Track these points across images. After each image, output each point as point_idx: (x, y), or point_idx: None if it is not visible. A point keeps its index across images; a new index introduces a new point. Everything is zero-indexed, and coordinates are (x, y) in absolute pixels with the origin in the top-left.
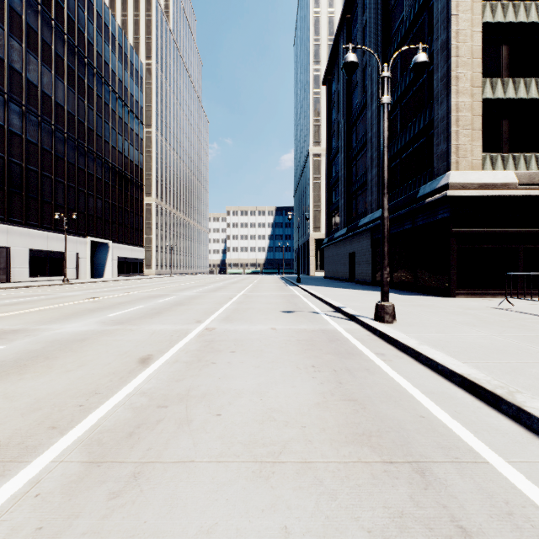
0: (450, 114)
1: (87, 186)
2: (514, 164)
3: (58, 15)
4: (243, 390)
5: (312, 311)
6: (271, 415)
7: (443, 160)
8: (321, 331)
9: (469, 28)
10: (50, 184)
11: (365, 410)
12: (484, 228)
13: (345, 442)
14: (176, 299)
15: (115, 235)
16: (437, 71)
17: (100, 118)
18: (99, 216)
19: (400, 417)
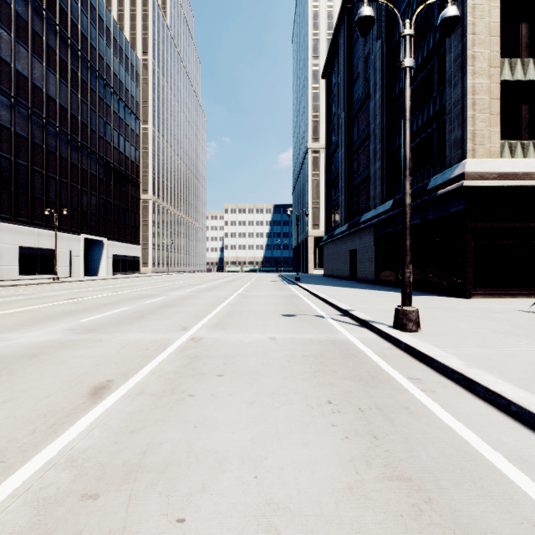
0: (466, 97)
1: (80, 182)
2: None
3: (50, 5)
4: (228, 453)
5: (316, 314)
6: (272, 522)
7: (457, 148)
8: (330, 342)
9: (487, 2)
10: (41, 179)
11: (433, 507)
12: (503, 222)
13: None
14: (166, 299)
15: (110, 232)
16: (450, 51)
17: (94, 112)
18: (94, 213)
19: (500, 527)
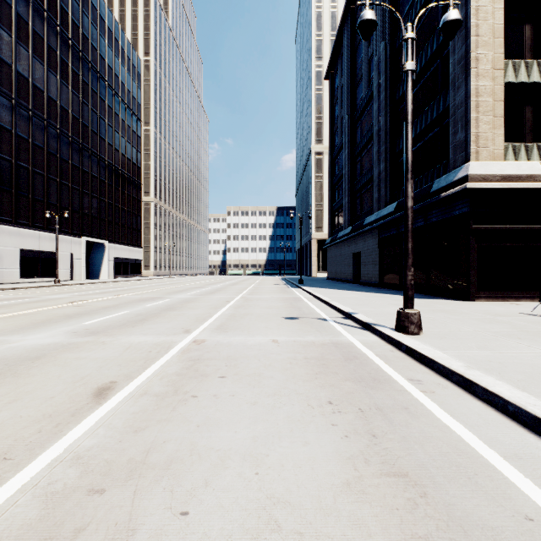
0: (470, 100)
1: (81, 184)
2: (539, 155)
3: (51, 6)
4: (230, 451)
5: (319, 317)
6: (273, 515)
7: (461, 150)
8: (332, 344)
9: (490, 4)
10: (42, 181)
11: (428, 501)
12: (507, 225)
13: None
14: (168, 302)
15: (112, 235)
16: (453, 53)
17: (96, 114)
18: (95, 216)
19: (492, 520)
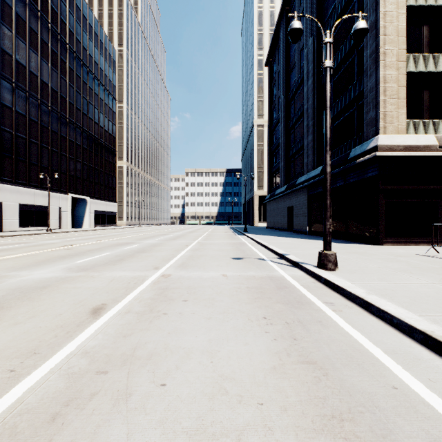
0: (379, 85)
1: (68, 151)
2: (434, 129)
3: (43, 7)
4: (193, 348)
5: (259, 257)
6: (222, 385)
7: (372, 125)
8: (269, 278)
9: (395, 10)
10: (36, 149)
11: (328, 378)
12: (408, 185)
13: (313, 431)
14: (140, 246)
15: (92, 192)
16: (366, 48)
17: (79, 94)
18: (79, 176)
19: (369, 388)
